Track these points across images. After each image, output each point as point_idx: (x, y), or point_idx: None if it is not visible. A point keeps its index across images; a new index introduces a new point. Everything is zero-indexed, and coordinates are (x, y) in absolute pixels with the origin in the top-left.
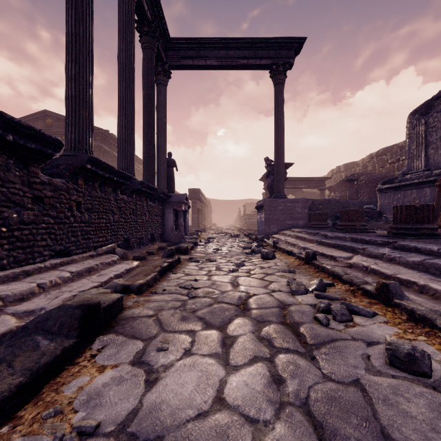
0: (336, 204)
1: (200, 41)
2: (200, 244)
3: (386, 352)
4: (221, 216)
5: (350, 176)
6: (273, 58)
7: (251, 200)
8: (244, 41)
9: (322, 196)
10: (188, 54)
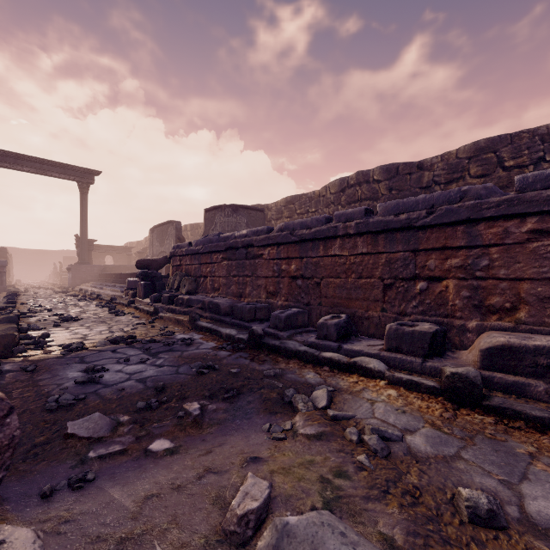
0: (124, 268)
1: (18, 155)
2: (23, 292)
3: (73, 295)
4: (26, 270)
5: (145, 248)
6: (80, 177)
7: (75, 252)
8: (57, 163)
9: (129, 260)
10: (6, 159)
